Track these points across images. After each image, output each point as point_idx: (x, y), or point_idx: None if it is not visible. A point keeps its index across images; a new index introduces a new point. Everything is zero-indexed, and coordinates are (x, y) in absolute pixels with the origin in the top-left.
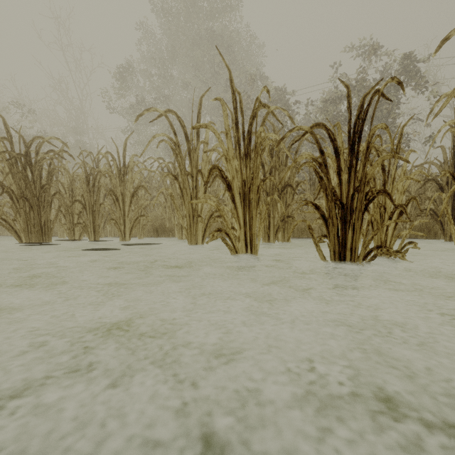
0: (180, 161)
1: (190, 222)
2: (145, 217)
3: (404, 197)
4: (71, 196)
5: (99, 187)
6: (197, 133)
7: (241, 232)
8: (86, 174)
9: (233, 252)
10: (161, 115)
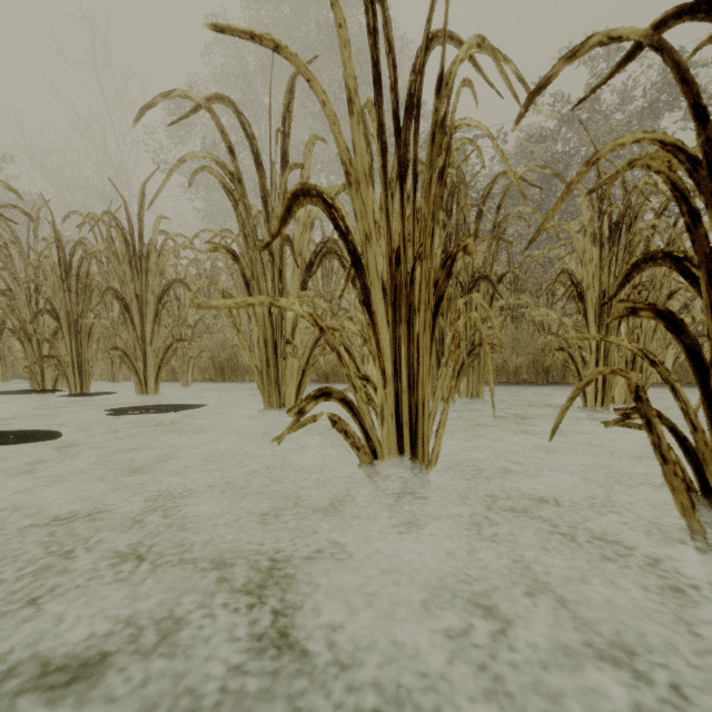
0: (244, 217)
1: (269, 358)
2: (186, 345)
3: (699, 305)
4: (35, 301)
5: (89, 282)
6: (284, 155)
7: (388, 393)
8: (63, 256)
9: (366, 455)
10: (199, 109)
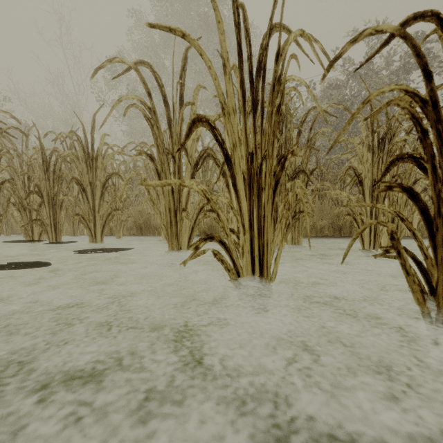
0: (157, 134)
1: (172, 220)
2: (120, 213)
3: None
4: (27, 186)
5: (61, 174)
6: (181, 97)
7: (246, 238)
8: (45, 158)
9: (233, 274)
10: (130, 69)
